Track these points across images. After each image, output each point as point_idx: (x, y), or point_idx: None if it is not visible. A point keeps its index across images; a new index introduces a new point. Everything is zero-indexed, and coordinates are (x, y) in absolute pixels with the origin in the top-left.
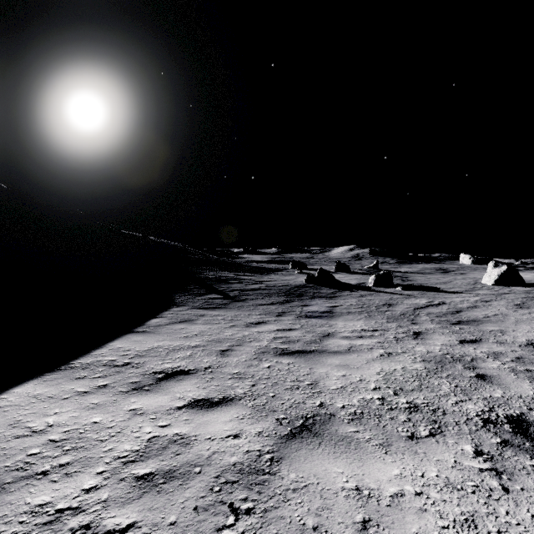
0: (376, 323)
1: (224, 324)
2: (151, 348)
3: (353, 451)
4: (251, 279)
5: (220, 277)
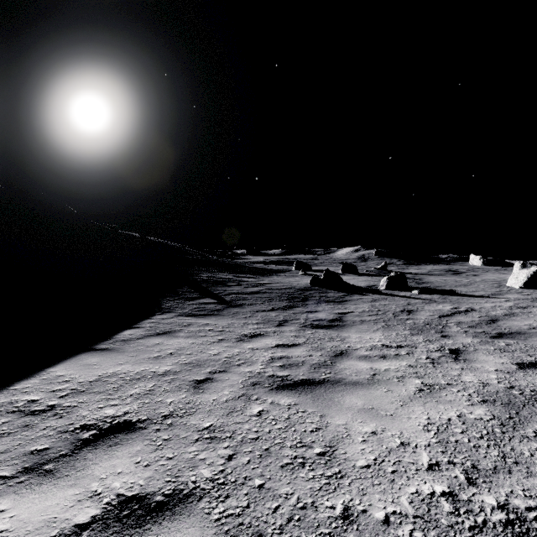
0: (398, 335)
1: (211, 338)
2: (101, 377)
3: None
4: (251, 281)
5: (218, 279)
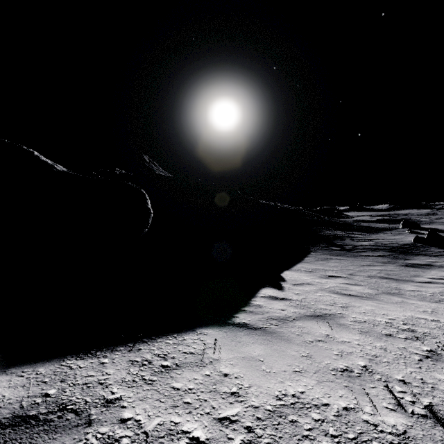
0: None
1: (347, 264)
2: (316, 268)
3: (405, 298)
4: (361, 237)
5: (335, 235)
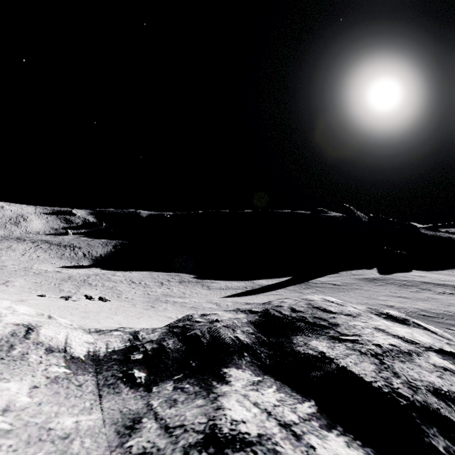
0: None
1: None
2: (451, 271)
3: None
4: None
5: None
